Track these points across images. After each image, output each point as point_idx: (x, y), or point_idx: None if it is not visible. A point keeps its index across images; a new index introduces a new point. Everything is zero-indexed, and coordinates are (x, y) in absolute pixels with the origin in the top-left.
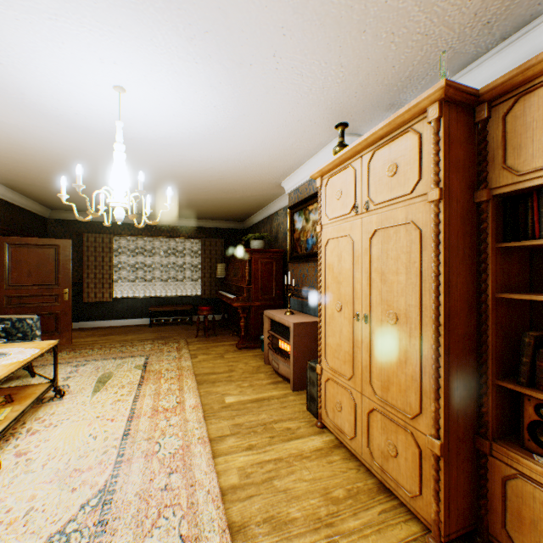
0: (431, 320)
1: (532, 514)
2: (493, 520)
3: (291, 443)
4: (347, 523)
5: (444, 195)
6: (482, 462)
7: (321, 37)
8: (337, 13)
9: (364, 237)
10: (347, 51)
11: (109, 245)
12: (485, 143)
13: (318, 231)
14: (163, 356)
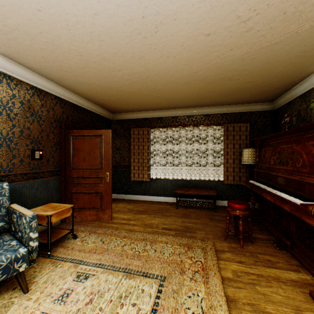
0: None
1: None
2: None
3: None
4: None
5: None
6: None
7: None
8: None
9: None
10: None
11: (147, 136)
12: None
13: None
14: (181, 291)
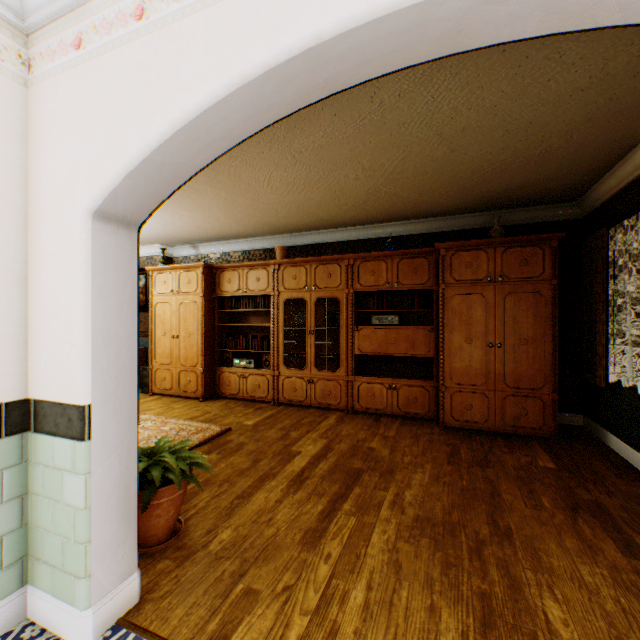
0: (201, 333)
1: (225, 380)
2: (218, 389)
3: (141, 400)
4: (174, 404)
5: (205, 295)
6: (215, 374)
7: (162, 227)
8: (170, 226)
9: (178, 304)
10: (171, 231)
11: None
12: (216, 281)
13: (151, 298)
14: None
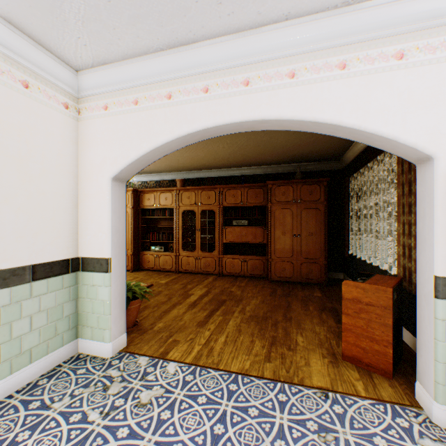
0: (131, 230)
1: (146, 259)
2: (141, 265)
3: None
4: None
5: (133, 208)
6: (139, 256)
7: None
8: None
9: None
10: None
11: None
12: (140, 199)
13: None
14: None
